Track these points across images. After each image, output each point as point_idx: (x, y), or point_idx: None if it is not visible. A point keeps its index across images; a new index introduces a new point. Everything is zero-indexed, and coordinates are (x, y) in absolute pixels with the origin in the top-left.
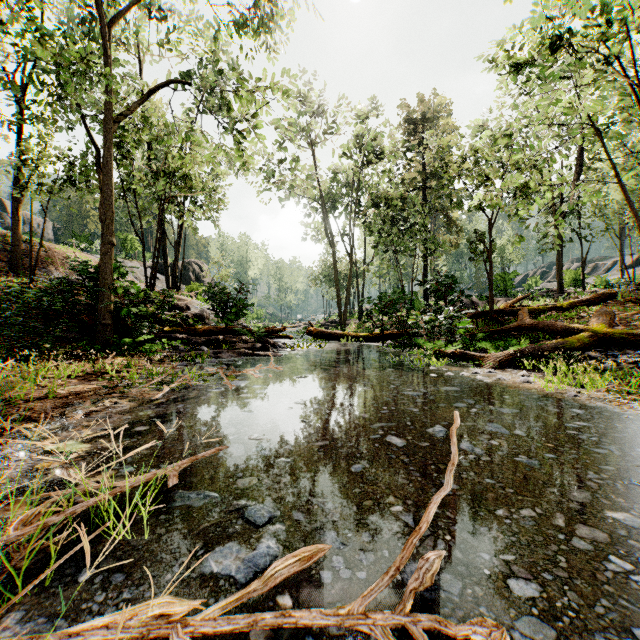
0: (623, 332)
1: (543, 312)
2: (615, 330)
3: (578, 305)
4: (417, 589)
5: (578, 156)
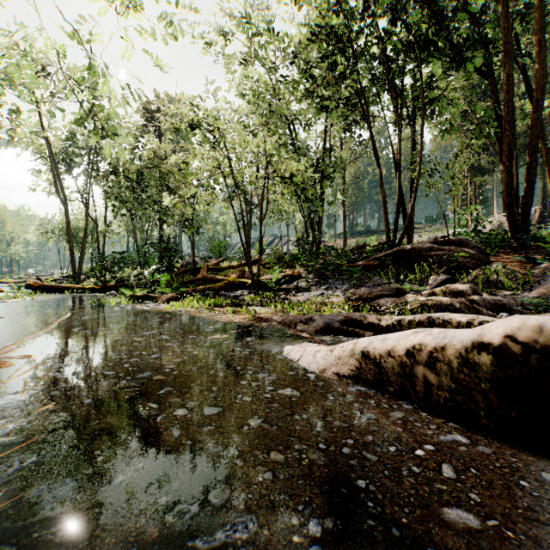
0: (240, 281)
1: (225, 270)
2: (237, 280)
3: (243, 266)
4: (4, 353)
5: (257, 172)
